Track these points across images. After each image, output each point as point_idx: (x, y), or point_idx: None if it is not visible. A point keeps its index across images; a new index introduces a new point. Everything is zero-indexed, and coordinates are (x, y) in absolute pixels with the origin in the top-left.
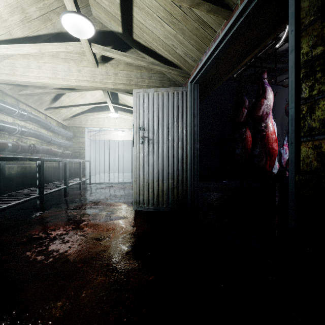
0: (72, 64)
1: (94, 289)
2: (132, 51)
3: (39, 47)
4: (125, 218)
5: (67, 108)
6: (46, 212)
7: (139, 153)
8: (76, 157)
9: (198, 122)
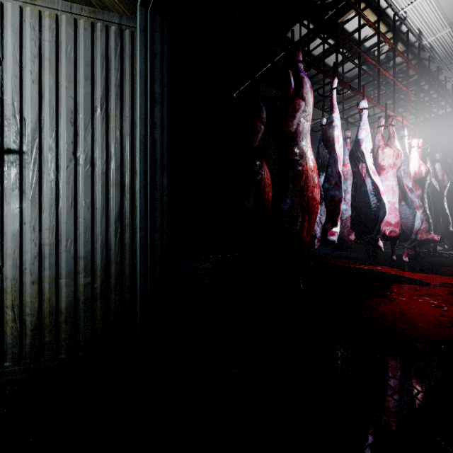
0: None
1: None
2: None
3: None
4: None
5: None
6: None
7: None
8: None
9: (166, 118)
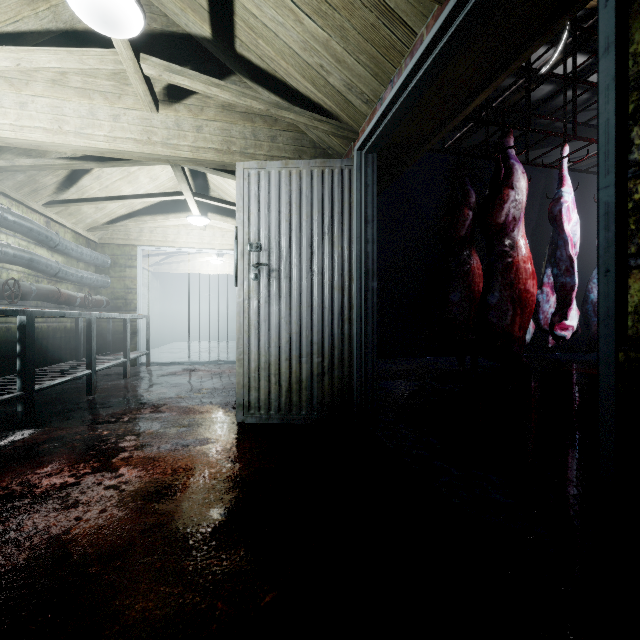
0: (100, 103)
1: (121, 639)
2: (235, 79)
3: (15, 56)
4: (216, 441)
5: (96, 203)
6: (38, 430)
7: (250, 299)
8: (118, 308)
9: (375, 233)
